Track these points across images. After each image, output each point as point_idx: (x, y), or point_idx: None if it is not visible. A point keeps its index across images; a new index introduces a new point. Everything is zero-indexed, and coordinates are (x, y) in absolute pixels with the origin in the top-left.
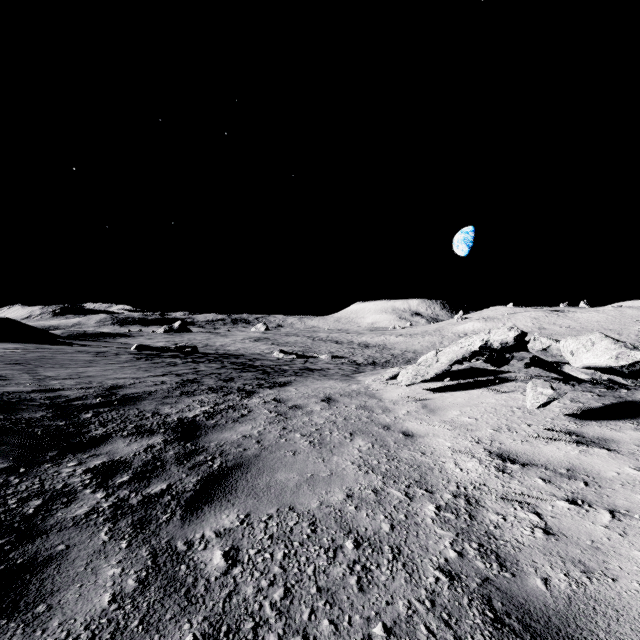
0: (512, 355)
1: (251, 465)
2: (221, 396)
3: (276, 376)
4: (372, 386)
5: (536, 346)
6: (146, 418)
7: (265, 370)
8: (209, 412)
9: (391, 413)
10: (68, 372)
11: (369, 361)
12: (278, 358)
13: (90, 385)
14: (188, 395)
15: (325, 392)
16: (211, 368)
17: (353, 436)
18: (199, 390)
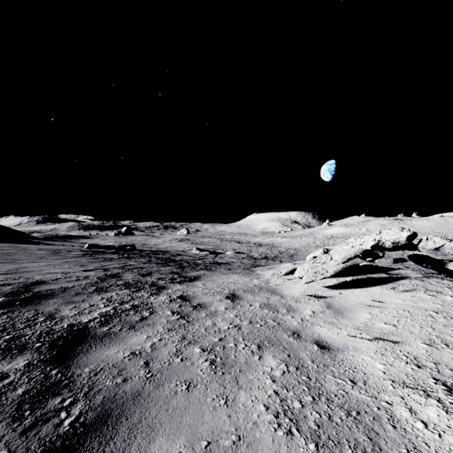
0: (384, 252)
1: (121, 419)
2: (131, 292)
3: (189, 270)
4: (271, 281)
5: (428, 245)
6: (33, 324)
7: (182, 264)
8: (108, 315)
9: (296, 313)
10: (11, 267)
11: (262, 256)
12: (195, 254)
13: (14, 281)
14: (100, 291)
15: (229, 288)
16: (138, 263)
17: (261, 350)
18: (114, 285)
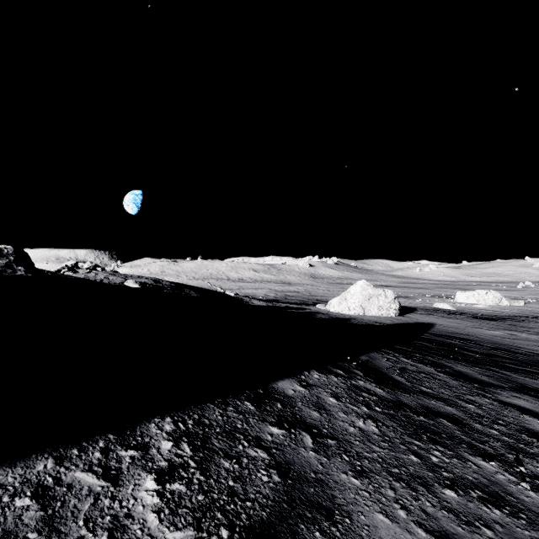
0: None
1: None
2: None
3: None
4: None
5: (80, 265)
6: None
7: None
8: None
9: None
10: None
11: None
12: None
13: None
14: None
15: None
16: None
17: None
18: None
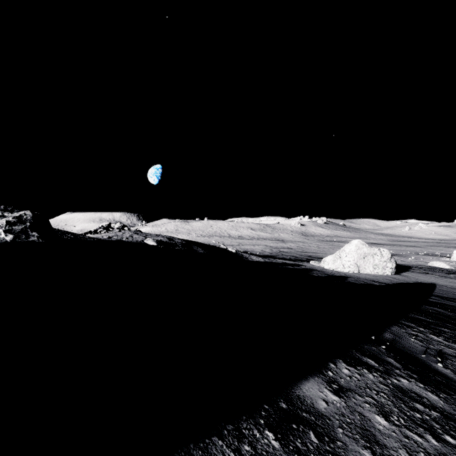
0: None
1: None
2: None
3: None
4: None
5: (112, 226)
6: None
7: None
8: None
9: None
10: None
11: None
12: None
13: None
14: None
15: None
16: None
17: None
18: None
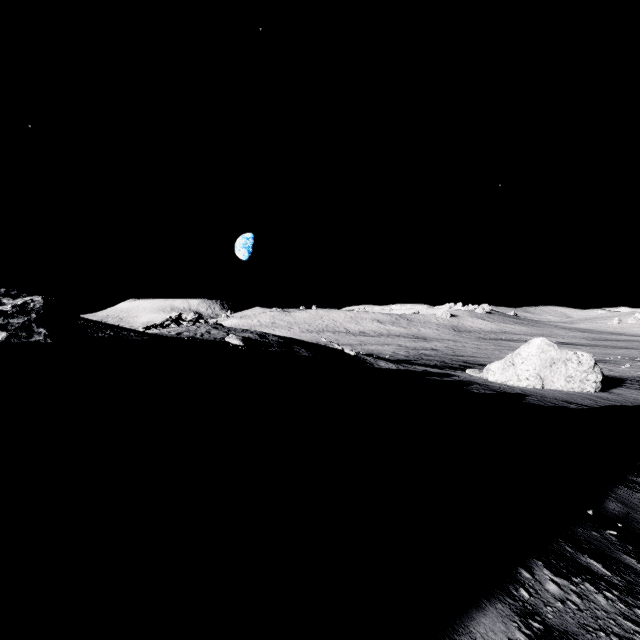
0: None
1: None
2: None
3: None
4: None
5: (184, 317)
6: None
7: None
8: None
9: None
10: None
11: None
12: None
13: None
14: None
15: None
16: None
17: None
18: None
